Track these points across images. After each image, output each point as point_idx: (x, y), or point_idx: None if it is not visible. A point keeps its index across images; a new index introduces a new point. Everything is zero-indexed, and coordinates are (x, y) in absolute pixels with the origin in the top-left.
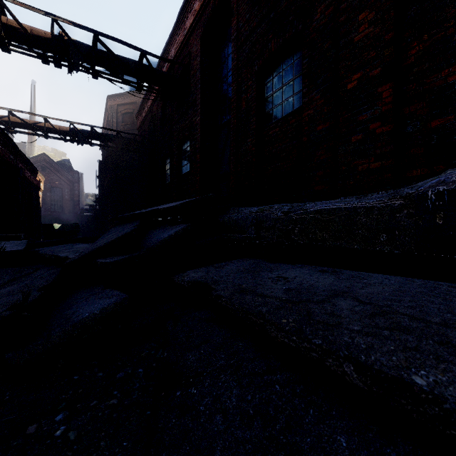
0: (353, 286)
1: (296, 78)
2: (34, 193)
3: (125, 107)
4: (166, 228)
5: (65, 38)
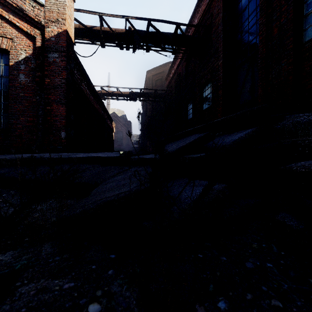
0: None
1: None
2: (111, 133)
3: (157, 76)
4: (223, 136)
5: (132, 29)
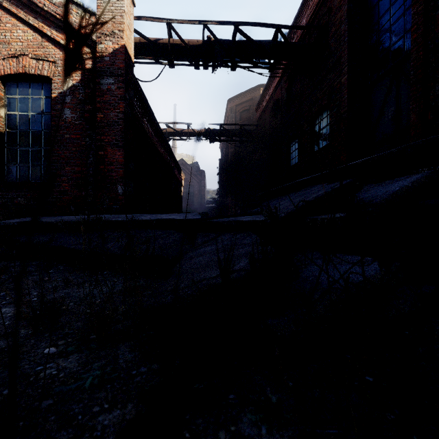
0: None
1: None
2: (179, 188)
3: (242, 106)
4: (366, 187)
5: (212, 39)
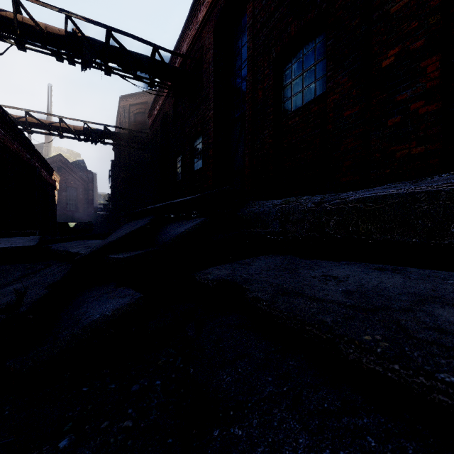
0: (439, 289)
1: (319, 62)
2: (50, 192)
3: (137, 107)
4: (181, 222)
5: (79, 34)
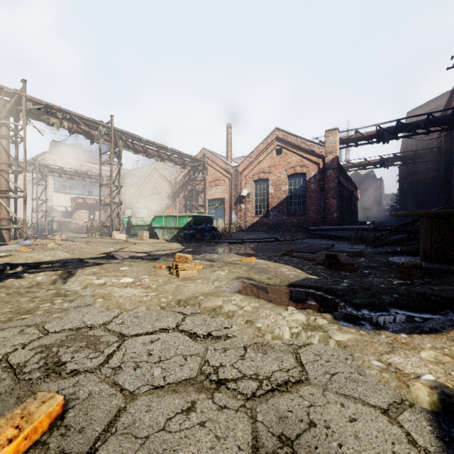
0: None
1: None
2: (355, 202)
3: (425, 116)
4: None
5: (382, 129)
